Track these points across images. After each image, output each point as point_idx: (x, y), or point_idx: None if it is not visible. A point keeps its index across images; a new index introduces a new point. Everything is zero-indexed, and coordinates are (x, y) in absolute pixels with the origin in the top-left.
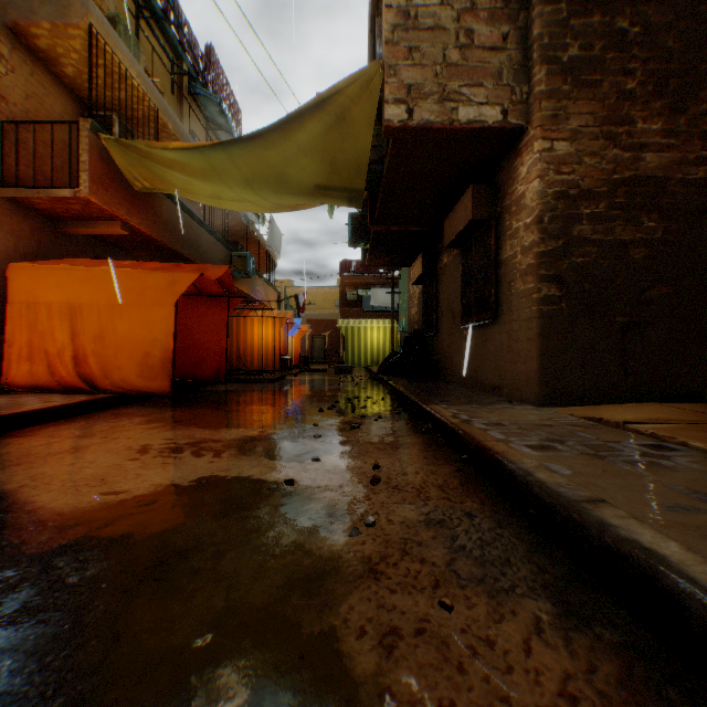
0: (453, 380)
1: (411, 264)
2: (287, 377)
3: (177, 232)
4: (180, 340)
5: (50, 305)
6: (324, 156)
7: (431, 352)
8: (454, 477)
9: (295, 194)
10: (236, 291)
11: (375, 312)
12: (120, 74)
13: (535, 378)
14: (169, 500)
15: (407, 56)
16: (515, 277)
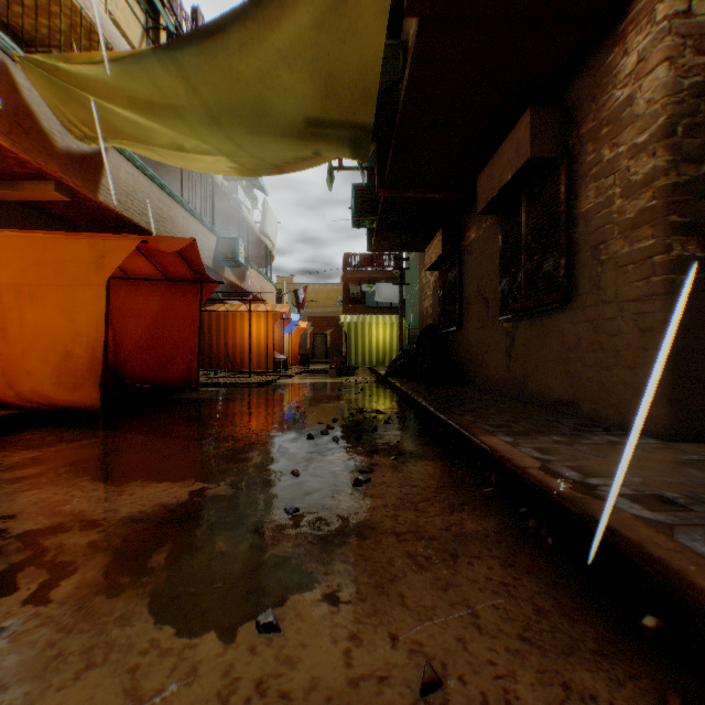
0: (485, 387)
1: (425, 248)
2: (281, 379)
3: (142, 205)
4: (141, 336)
5: None
6: (315, 69)
7: (451, 351)
8: None
9: (278, 137)
10: (226, 282)
11: (379, 308)
12: None
13: (658, 393)
14: None
15: None
16: (607, 235)
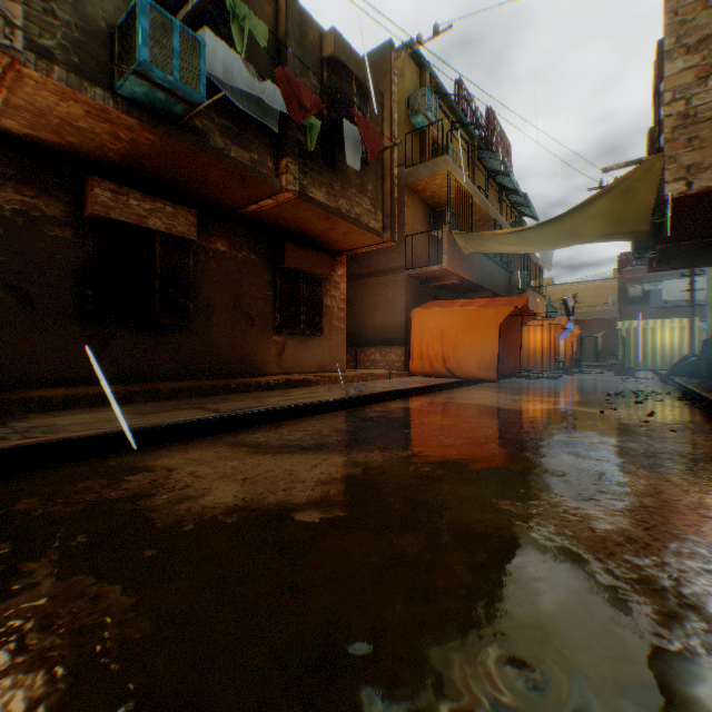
0: None
1: (711, 263)
2: (562, 376)
3: (480, 272)
4: None
5: (430, 330)
6: (609, 216)
7: None
8: (701, 420)
9: (582, 242)
10: None
11: (667, 307)
12: (457, 188)
13: None
14: (548, 411)
15: (684, 145)
16: None
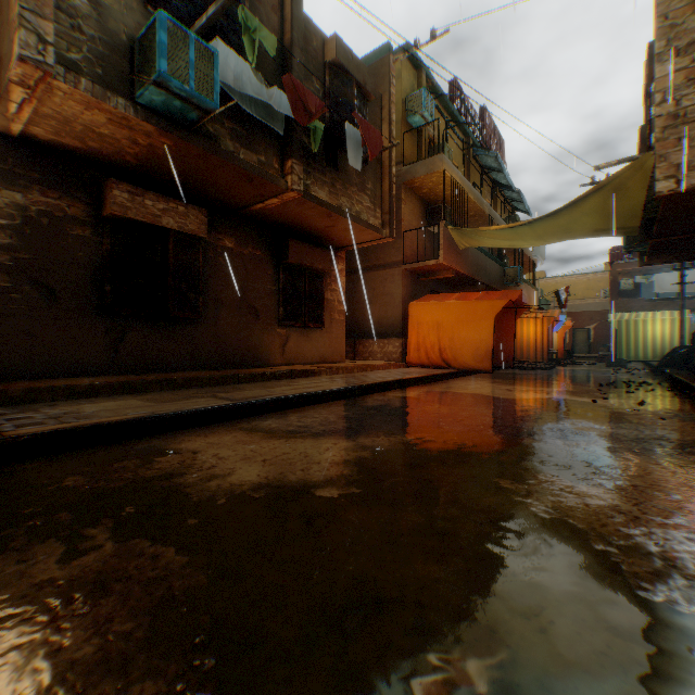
0: None
1: None
2: (555, 367)
3: (475, 266)
4: None
5: (426, 323)
6: (601, 213)
7: None
8: (690, 409)
9: (575, 237)
10: None
11: (658, 299)
12: (453, 185)
13: None
14: (543, 400)
15: (673, 144)
16: None
